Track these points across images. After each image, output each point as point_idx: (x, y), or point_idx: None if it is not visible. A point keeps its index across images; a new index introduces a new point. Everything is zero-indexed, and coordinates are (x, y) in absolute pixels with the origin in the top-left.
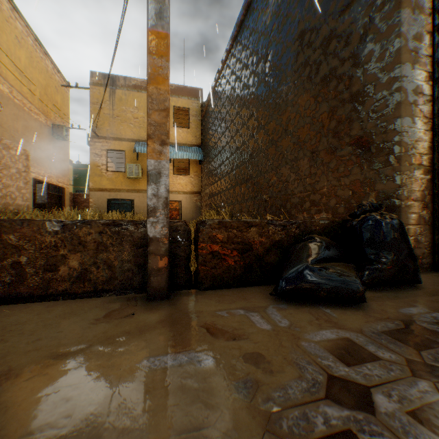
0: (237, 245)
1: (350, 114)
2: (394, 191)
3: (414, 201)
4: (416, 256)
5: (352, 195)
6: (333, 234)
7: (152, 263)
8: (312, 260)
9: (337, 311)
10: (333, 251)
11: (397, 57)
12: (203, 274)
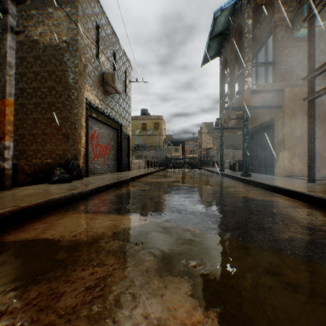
0: (32, 171)
1: (62, 124)
2: (77, 154)
3: (82, 157)
4: (82, 173)
5: (63, 153)
6: (61, 167)
7: (7, 177)
8: (60, 173)
9: (67, 183)
10: (64, 171)
11: (77, 114)
12: (20, 181)
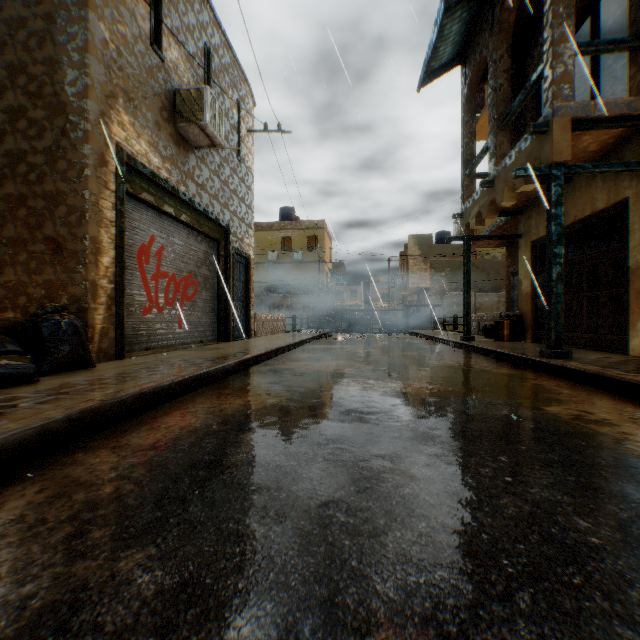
0: None
1: (46, 211)
2: (84, 296)
3: (102, 305)
4: (104, 350)
5: (47, 294)
6: (17, 333)
7: None
8: None
9: (12, 389)
10: (12, 346)
11: (87, 183)
12: None
